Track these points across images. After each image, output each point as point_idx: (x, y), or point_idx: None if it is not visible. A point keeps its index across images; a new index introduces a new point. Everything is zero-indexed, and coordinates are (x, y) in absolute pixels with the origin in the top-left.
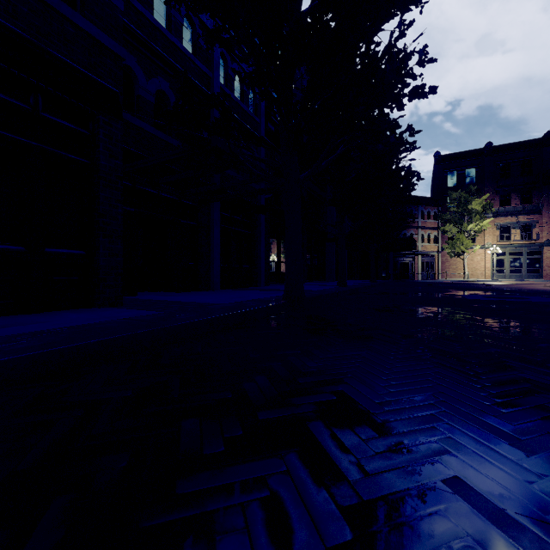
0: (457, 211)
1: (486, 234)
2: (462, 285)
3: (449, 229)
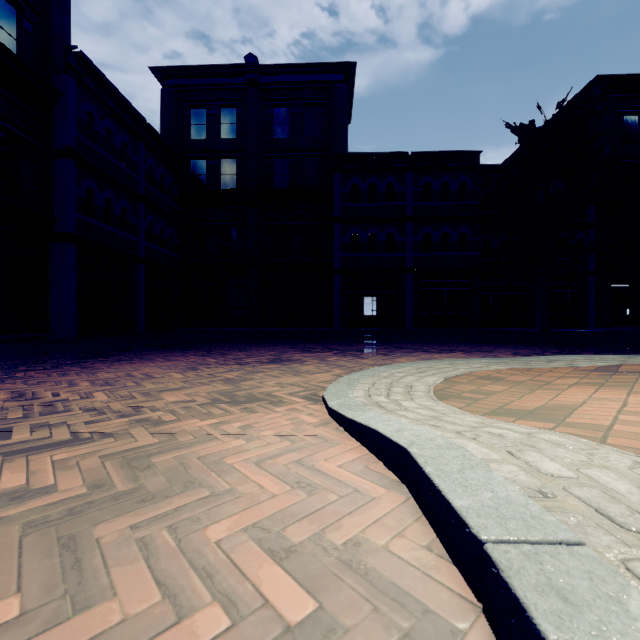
0: None
1: None
2: None
3: None
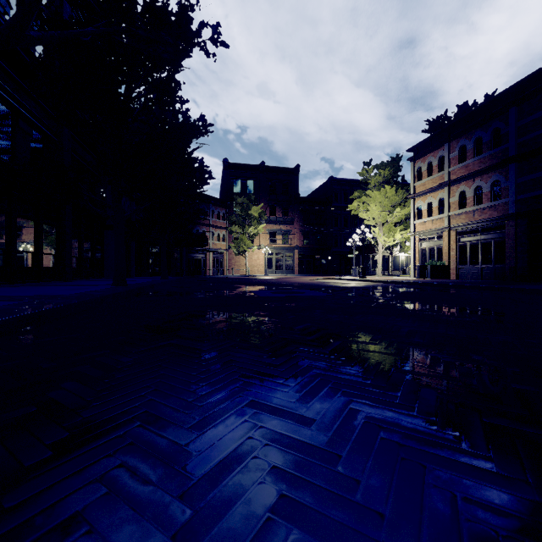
0: (241, 215)
1: (261, 237)
2: (247, 280)
3: (235, 230)
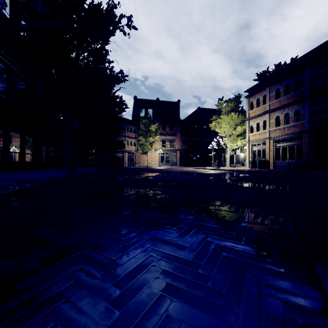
0: (145, 130)
1: (157, 143)
2: (148, 169)
3: (141, 139)
